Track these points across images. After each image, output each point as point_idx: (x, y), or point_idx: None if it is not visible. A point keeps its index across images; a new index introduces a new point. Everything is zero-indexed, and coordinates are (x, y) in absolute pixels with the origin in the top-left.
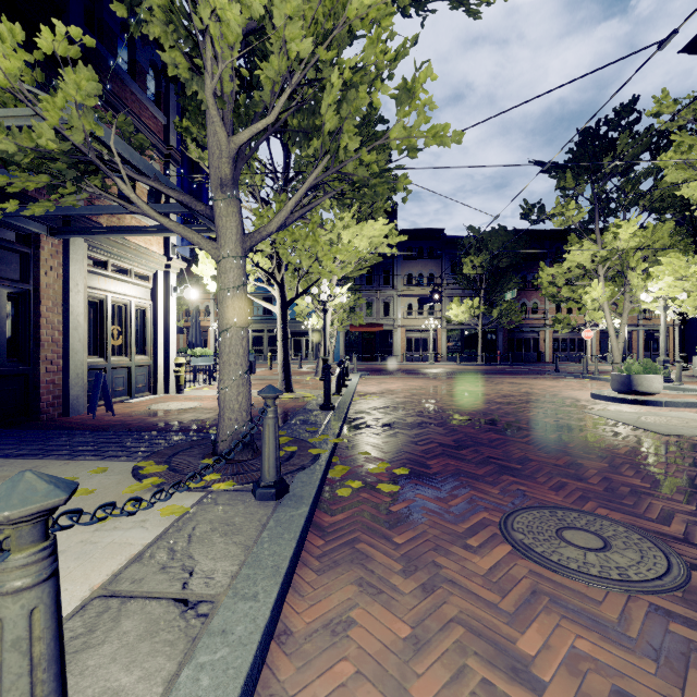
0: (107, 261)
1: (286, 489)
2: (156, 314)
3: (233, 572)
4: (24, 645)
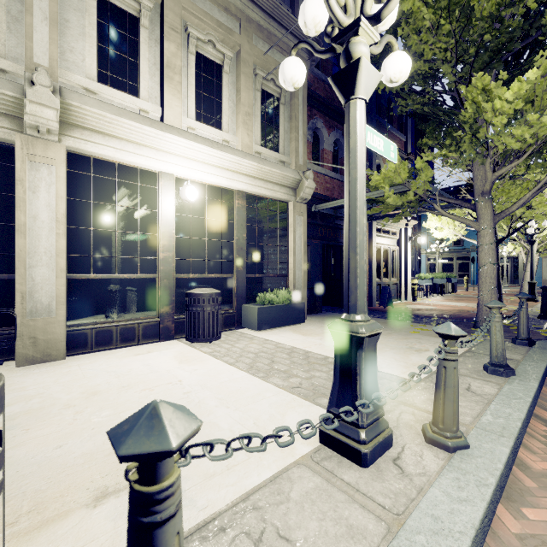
0: (381, 228)
1: (534, 343)
2: (400, 254)
3: (520, 357)
4: (500, 331)
